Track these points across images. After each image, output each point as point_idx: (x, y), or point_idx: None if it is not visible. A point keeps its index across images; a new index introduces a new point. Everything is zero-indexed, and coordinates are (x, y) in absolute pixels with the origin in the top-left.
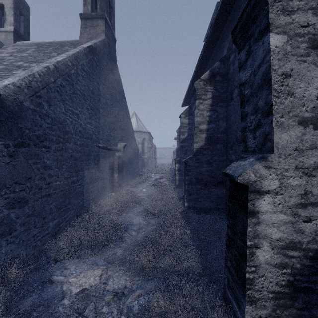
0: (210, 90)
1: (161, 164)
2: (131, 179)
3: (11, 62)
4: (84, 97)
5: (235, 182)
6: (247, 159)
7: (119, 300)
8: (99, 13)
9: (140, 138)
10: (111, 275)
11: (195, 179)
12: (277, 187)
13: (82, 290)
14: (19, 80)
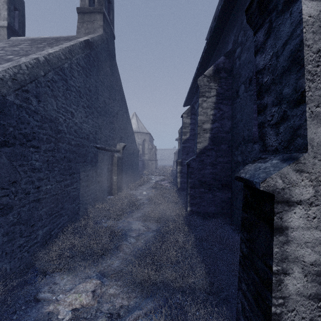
0: (214, 87)
1: (162, 166)
2: (131, 181)
3: (0, 56)
4: (79, 94)
5: (253, 188)
6: (267, 160)
7: None
8: (97, 7)
9: (140, 139)
10: (105, 291)
11: (198, 182)
12: (311, 196)
13: (72, 311)
14: (2, 71)
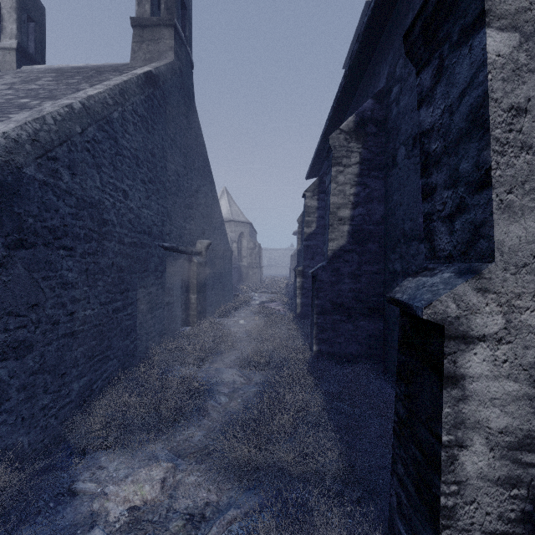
0: (357, 149)
1: (271, 277)
2: (220, 303)
3: (8, 100)
4: (136, 161)
5: (414, 316)
6: (436, 272)
7: (195, 530)
8: (164, 16)
9: (235, 232)
10: (181, 479)
11: (331, 304)
12: (500, 329)
13: (129, 510)
14: (16, 128)
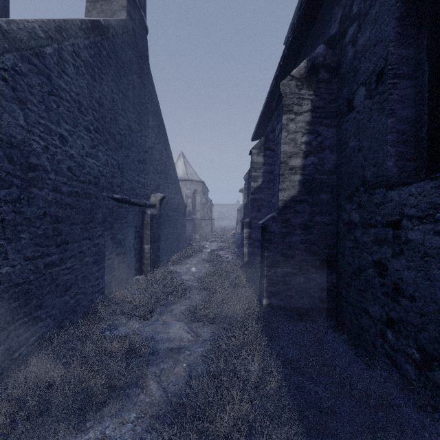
0: (308, 96)
1: (221, 228)
2: (175, 251)
3: None
4: (78, 107)
5: None
6: None
7: None
8: None
9: (190, 190)
10: None
11: (281, 256)
12: None
13: None
14: None
